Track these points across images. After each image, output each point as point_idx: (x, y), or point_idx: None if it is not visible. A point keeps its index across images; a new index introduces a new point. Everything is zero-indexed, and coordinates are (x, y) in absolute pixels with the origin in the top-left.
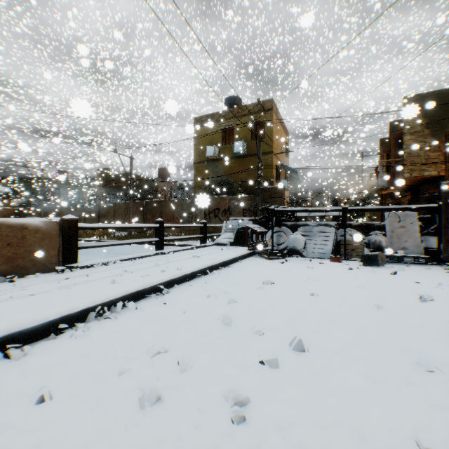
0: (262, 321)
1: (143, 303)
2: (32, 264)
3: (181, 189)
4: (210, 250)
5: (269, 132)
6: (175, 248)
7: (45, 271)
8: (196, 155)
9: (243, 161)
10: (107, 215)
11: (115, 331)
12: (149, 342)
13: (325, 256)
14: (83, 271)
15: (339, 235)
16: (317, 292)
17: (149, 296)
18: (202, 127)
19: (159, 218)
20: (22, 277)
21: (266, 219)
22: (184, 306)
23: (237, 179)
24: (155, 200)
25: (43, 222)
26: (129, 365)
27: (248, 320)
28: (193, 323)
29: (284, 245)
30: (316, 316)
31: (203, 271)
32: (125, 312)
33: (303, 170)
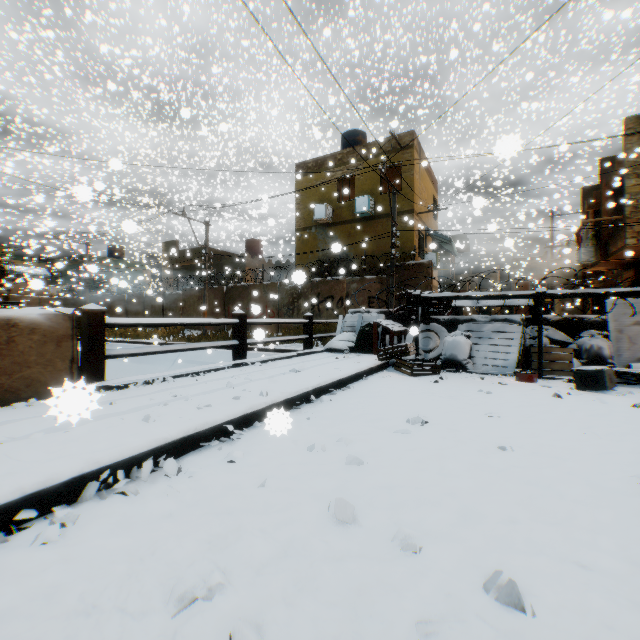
0: (413, 512)
1: (194, 459)
2: (25, 384)
3: (278, 269)
4: (318, 360)
5: (409, 180)
6: (264, 357)
7: (49, 396)
8: (299, 218)
9: (368, 226)
10: (174, 307)
11: (125, 526)
12: (182, 563)
13: (505, 371)
14: (109, 396)
15: (527, 337)
16: (510, 444)
17: (208, 444)
18: (308, 177)
19: (239, 310)
20: (7, 405)
21: (405, 312)
22: (264, 470)
23: (360, 253)
24: (240, 284)
25: (44, 316)
26: (119, 639)
27: (386, 509)
28: (277, 513)
29: (435, 353)
30: (522, 501)
31: (305, 396)
32: (156, 480)
33: (458, 238)
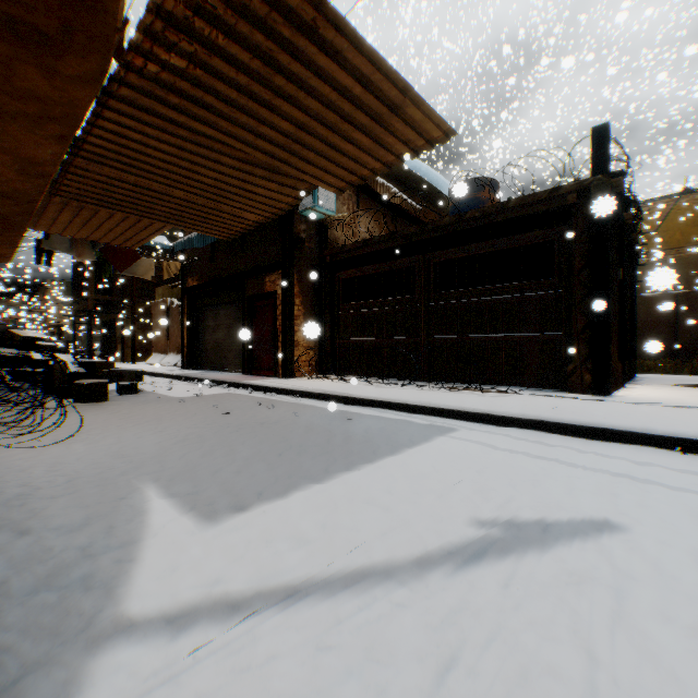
0: None
1: None
2: None
3: None
4: None
5: None
6: None
7: None
8: None
9: None
10: None
11: None
12: None
13: None
14: None
15: None
16: None
17: None
18: None
19: None
20: None
21: None
22: None
23: None
24: None
25: None
26: None
27: None
28: None
29: None
30: None
31: None
32: None
33: None
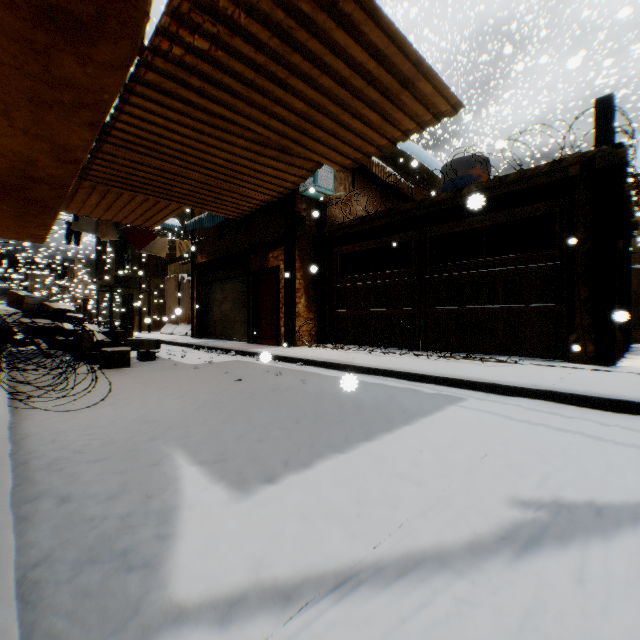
0: None
1: None
2: None
3: None
4: None
5: None
6: None
7: None
8: None
9: None
10: None
11: None
12: None
13: None
14: None
15: None
16: None
17: None
18: None
19: None
20: None
21: None
22: None
23: None
24: None
25: None
26: None
27: None
28: None
29: None
30: None
31: None
32: None
33: None
